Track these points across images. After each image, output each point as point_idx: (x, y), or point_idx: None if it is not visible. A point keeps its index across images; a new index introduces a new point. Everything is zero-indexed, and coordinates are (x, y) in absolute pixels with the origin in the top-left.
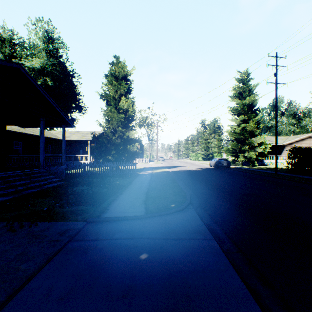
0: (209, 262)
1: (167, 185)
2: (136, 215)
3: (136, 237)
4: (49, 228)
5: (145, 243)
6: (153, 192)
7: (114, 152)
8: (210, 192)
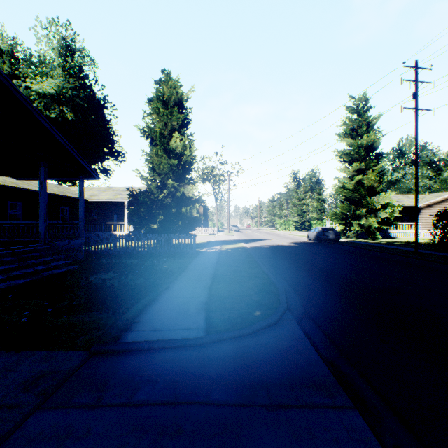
0: None
1: (245, 271)
2: (188, 338)
3: (182, 401)
4: (10, 370)
5: (200, 419)
6: (222, 286)
7: (162, 218)
8: (318, 285)
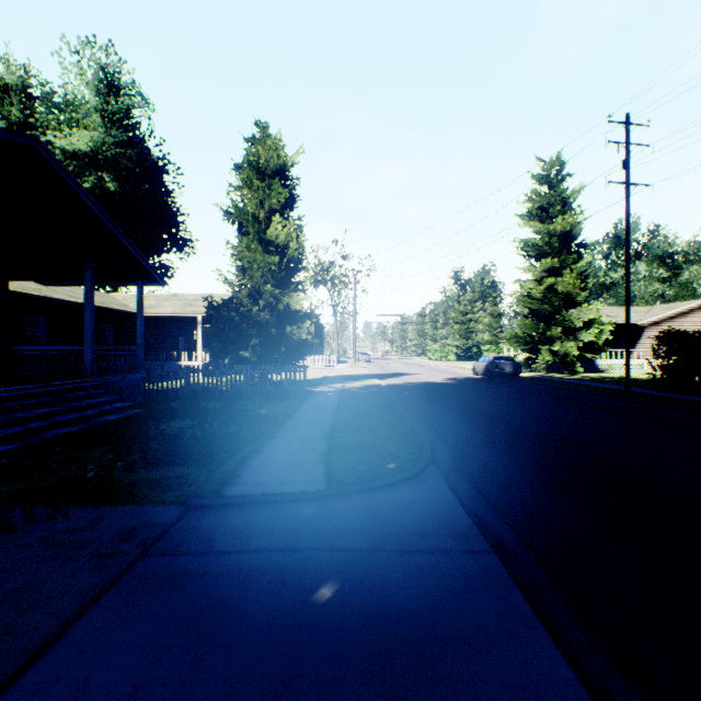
0: (485, 612)
1: (377, 416)
2: (305, 491)
3: (304, 547)
4: (95, 523)
5: (324, 561)
6: (346, 435)
7: (256, 341)
8: (477, 435)
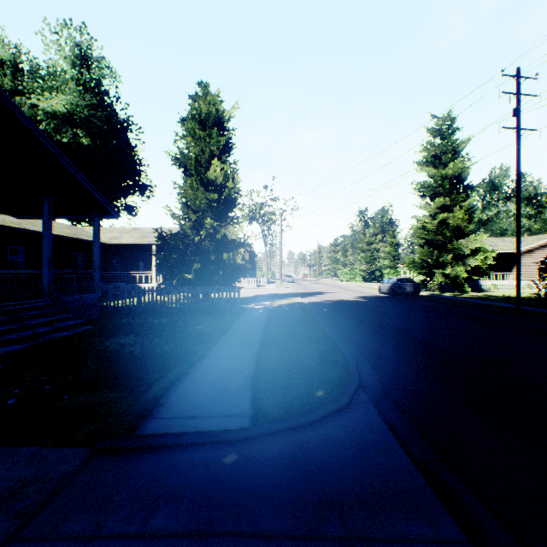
0: None
1: (302, 334)
2: (228, 429)
3: (218, 530)
4: None
5: None
6: (273, 354)
7: (198, 266)
8: (397, 353)
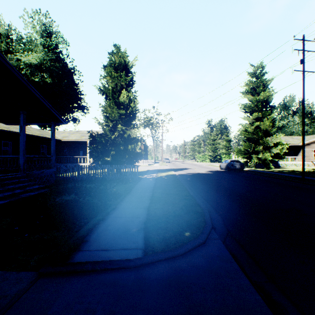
0: None
1: (175, 193)
2: (128, 259)
3: None
4: None
5: None
6: (158, 207)
7: (113, 153)
8: (234, 206)
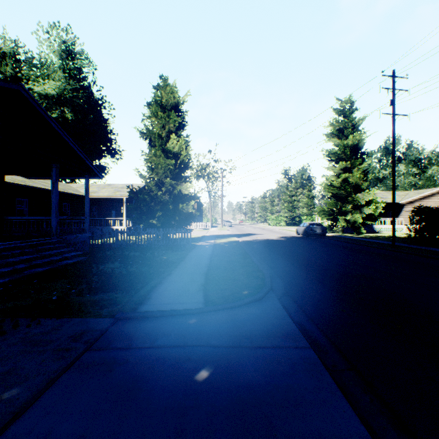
0: (306, 387)
1: (236, 261)
2: (191, 308)
3: (190, 344)
4: (57, 329)
5: (203, 354)
6: (216, 273)
7: (160, 214)
8: (299, 272)
